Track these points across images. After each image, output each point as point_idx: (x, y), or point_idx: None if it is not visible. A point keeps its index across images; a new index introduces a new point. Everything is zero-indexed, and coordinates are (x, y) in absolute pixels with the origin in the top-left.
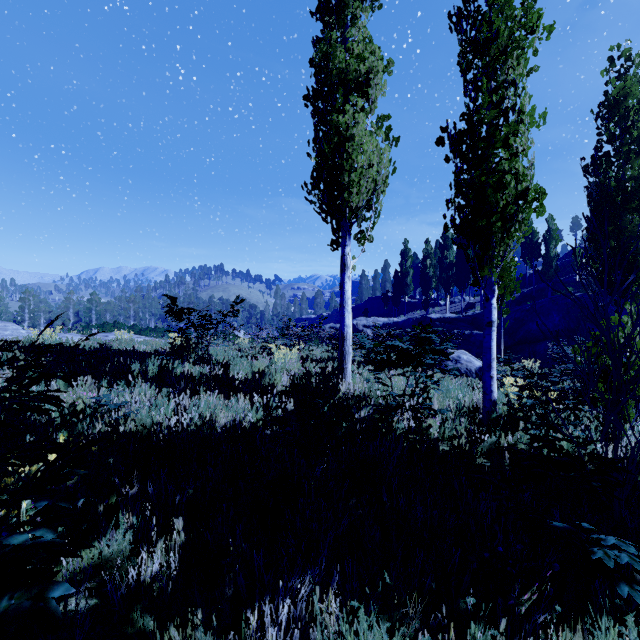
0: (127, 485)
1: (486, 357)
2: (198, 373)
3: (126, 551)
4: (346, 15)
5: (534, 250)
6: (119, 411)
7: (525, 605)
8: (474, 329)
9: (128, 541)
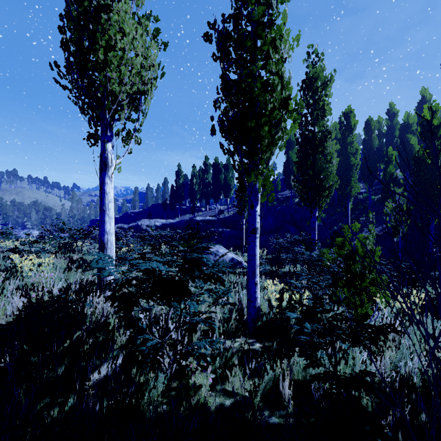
0: None
1: (251, 264)
2: None
3: None
4: None
5: None
6: None
7: None
8: (224, 227)
9: None
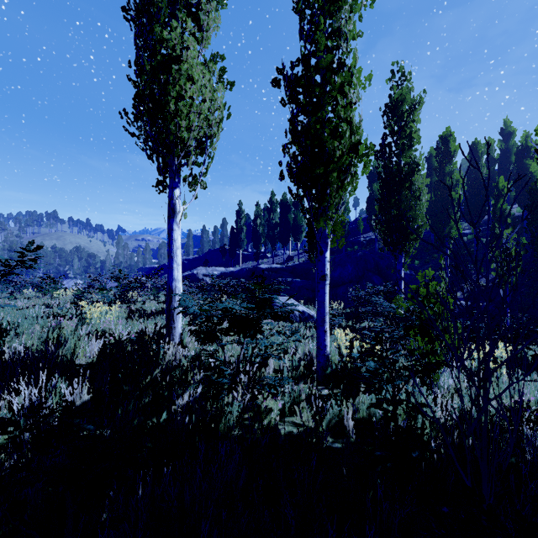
0: None
1: (320, 311)
2: None
3: None
4: None
5: None
6: None
7: None
8: (294, 277)
9: None
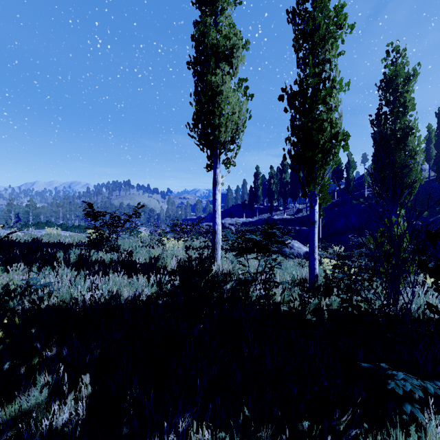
0: (48, 348)
1: (311, 245)
2: (109, 259)
3: (42, 404)
4: (217, 6)
5: (339, 174)
6: (44, 290)
7: (343, 424)
8: (302, 226)
9: (45, 395)
